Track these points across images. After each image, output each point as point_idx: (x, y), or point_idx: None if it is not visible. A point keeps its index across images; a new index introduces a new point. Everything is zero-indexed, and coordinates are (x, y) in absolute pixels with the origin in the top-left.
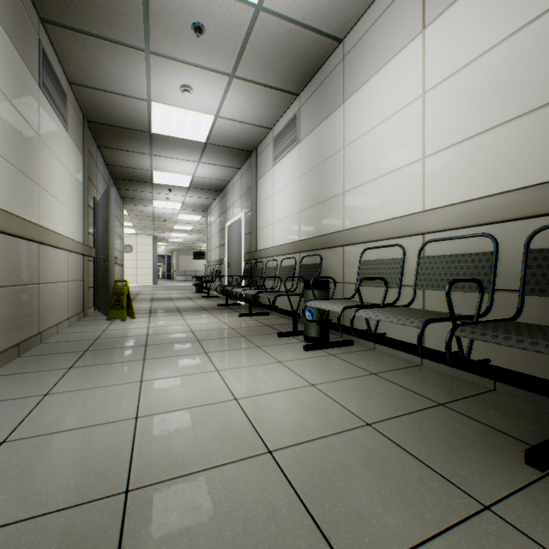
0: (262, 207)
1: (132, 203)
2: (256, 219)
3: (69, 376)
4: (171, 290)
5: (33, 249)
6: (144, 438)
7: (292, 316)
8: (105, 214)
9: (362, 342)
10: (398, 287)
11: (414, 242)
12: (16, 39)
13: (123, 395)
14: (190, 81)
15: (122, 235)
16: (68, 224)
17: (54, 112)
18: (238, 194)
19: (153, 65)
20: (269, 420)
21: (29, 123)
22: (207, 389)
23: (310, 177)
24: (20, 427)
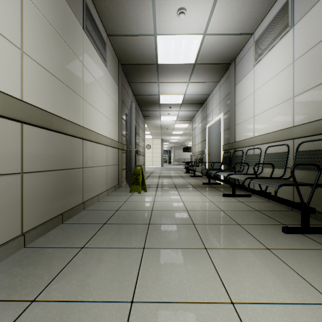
0: (240, 105)
1: (149, 119)
2: (235, 116)
3: (73, 263)
4: (171, 170)
5: (77, 143)
6: None
7: (301, 209)
8: (130, 121)
9: None
10: None
11: None
12: None
13: None
14: (184, 2)
15: (144, 138)
16: (107, 128)
17: (96, 51)
18: (217, 101)
19: None
20: None
21: (73, 52)
22: None
23: (311, 55)
24: None
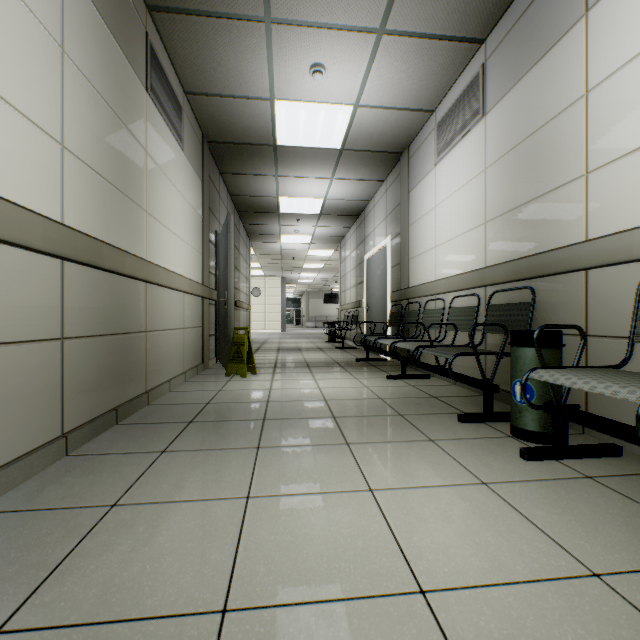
0: (417, 226)
1: (259, 240)
2: (409, 244)
3: (155, 468)
4: (300, 338)
5: (137, 289)
6: None
7: (482, 388)
8: (225, 247)
9: None
10: None
11: None
12: (114, 25)
13: (214, 529)
14: (321, 55)
15: (248, 276)
16: (183, 260)
17: (166, 126)
18: (382, 215)
19: (275, 42)
20: None
21: (132, 134)
22: (356, 543)
23: (506, 165)
24: (41, 589)
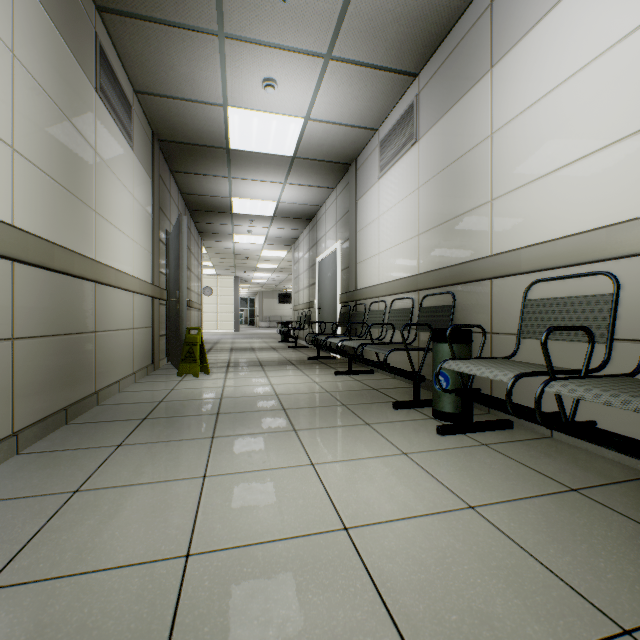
0: (363, 233)
1: (211, 239)
2: (356, 249)
3: (113, 459)
4: (254, 338)
5: (86, 289)
6: (192, 613)
7: (412, 379)
8: (177, 248)
9: (527, 424)
10: (606, 342)
11: (637, 266)
12: (64, 27)
13: (175, 501)
14: (273, 71)
15: (200, 275)
16: (133, 260)
17: (115, 125)
18: (332, 220)
19: (228, 55)
20: (413, 592)
21: (82, 134)
22: (298, 502)
23: (434, 186)
24: (18, 557)
